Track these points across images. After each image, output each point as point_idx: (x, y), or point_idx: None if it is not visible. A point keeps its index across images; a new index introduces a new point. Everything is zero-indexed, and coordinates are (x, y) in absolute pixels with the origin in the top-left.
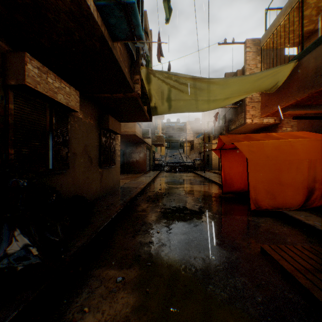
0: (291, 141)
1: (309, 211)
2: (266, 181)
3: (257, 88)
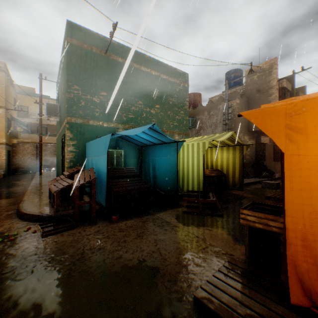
0: None
1: None
2: None
3: None
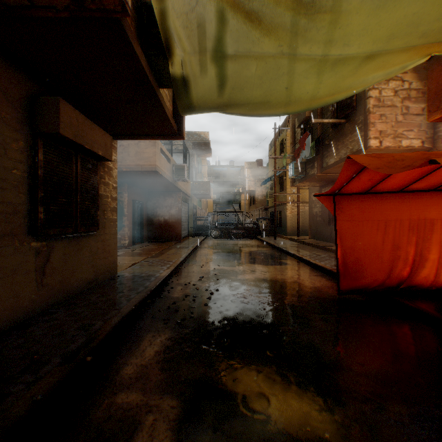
0: None
1: None
2: None
3: None
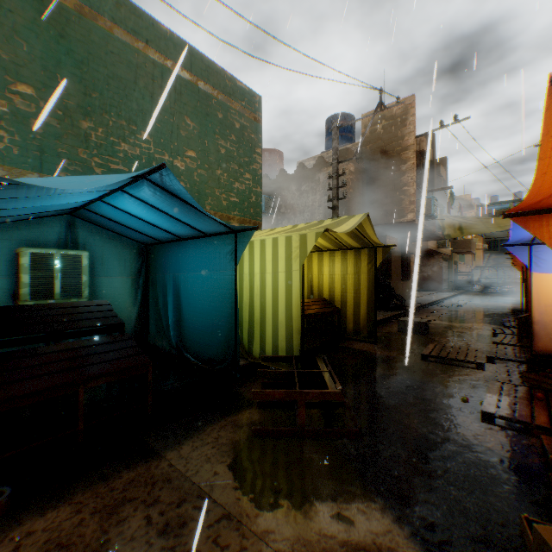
0: None
1: None
2: None
3: None
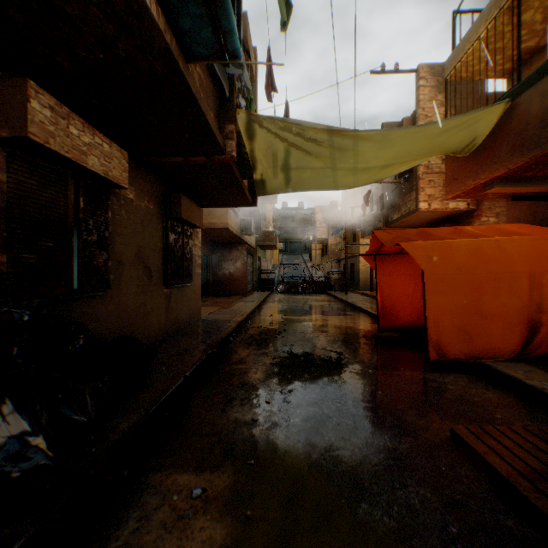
0: (499, 241)
1: (530, 362)
2: (456, 311)
3: (440, 149)
